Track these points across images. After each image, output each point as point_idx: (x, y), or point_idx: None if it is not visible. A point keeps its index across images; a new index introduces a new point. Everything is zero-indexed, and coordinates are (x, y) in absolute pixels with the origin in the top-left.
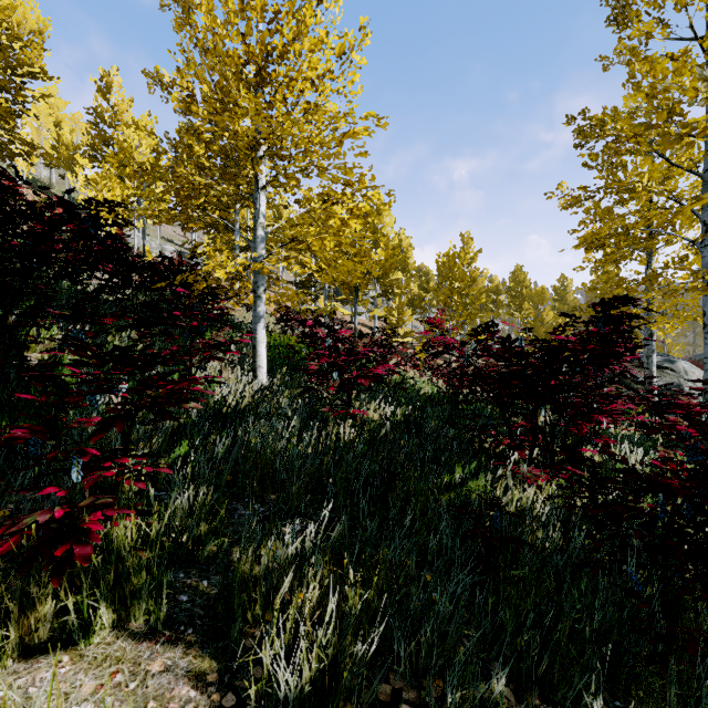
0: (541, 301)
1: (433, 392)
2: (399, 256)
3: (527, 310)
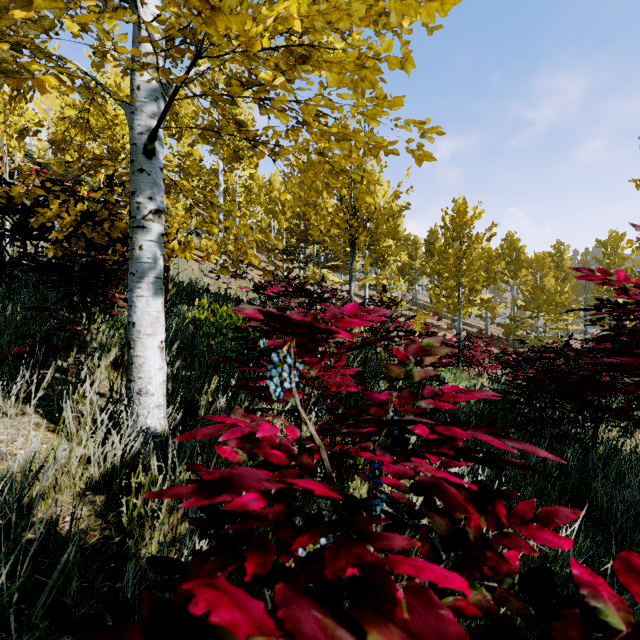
0: (541, 267)
1: (485, 404)
2: (391, 222)
3: (523, 277)
